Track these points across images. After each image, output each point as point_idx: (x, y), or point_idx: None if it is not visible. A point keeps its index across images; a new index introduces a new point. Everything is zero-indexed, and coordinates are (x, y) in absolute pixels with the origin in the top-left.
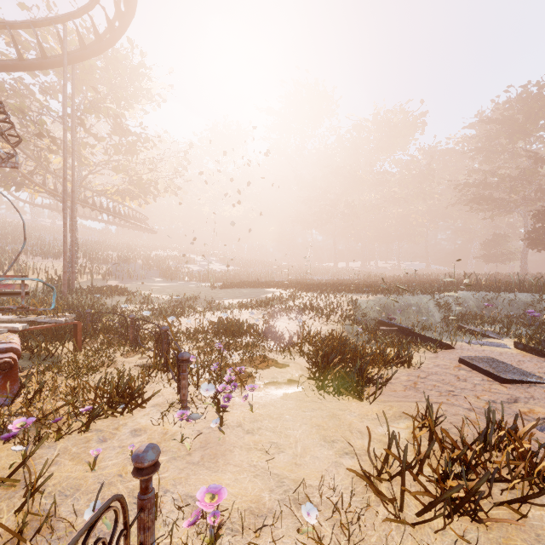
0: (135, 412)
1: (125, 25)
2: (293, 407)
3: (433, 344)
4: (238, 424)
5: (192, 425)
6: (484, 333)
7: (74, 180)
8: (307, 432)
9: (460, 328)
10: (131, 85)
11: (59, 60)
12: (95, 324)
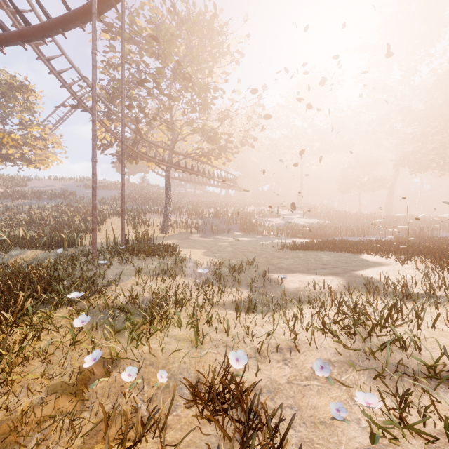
0: None
1: None
2: None
3: None
4: None
5: None
6: None
7: (124, 131)
8: None
9: None
10: (207, 45)
11: None
12: None
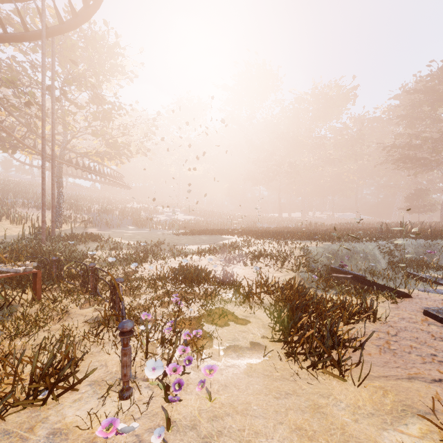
0: (66, 395)
1: (98, 3)
2: (261, 389)
3: (391, 293)
4: (191, 423)
5: (132, 423)
6: (435, 280)
7: (54, 141)
8: (286, 441)
9: (409, 274)
10: (108, 62)
11: (39, 33)
12: (60, 271)
